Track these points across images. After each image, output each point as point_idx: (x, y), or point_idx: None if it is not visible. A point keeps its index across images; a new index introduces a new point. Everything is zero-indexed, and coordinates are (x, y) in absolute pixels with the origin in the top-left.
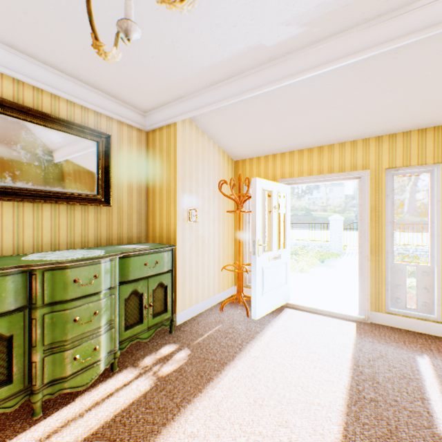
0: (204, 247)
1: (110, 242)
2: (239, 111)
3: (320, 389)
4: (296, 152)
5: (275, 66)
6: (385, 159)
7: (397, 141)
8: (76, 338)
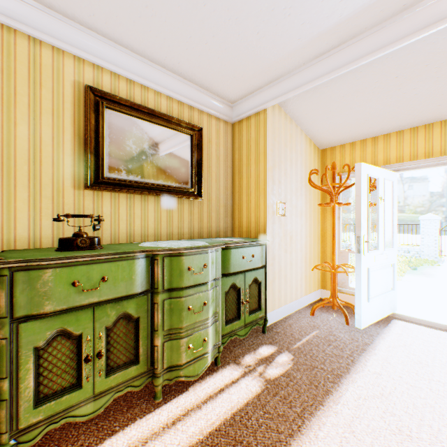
0: (291, 244)
1: (200, 235)
2: (341, 87)
3: None
4: (407, 132)
5: (409, 16)
6: None
7: None
8: (189, 327)
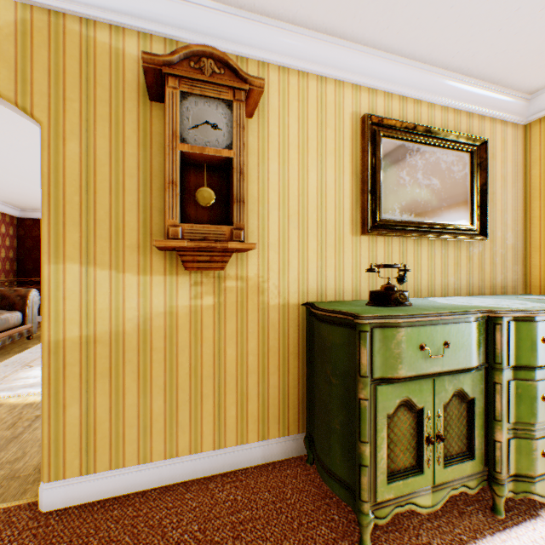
0: None
1: (480, 290)
2: None
3: None
4: None
5: None
6: None
7: None
8: (540, 425)
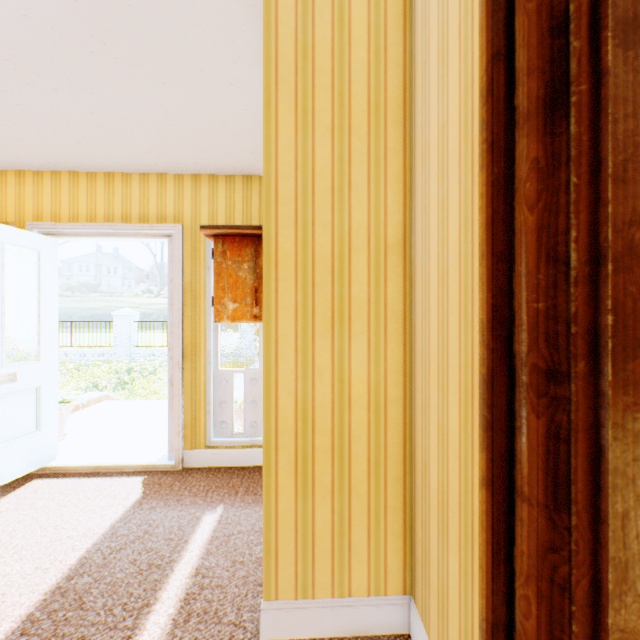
0: None
1: None
2: None
3: None
4: (67, 176)
5: None
6: (206, 211)
7: (220, 188)
8: None
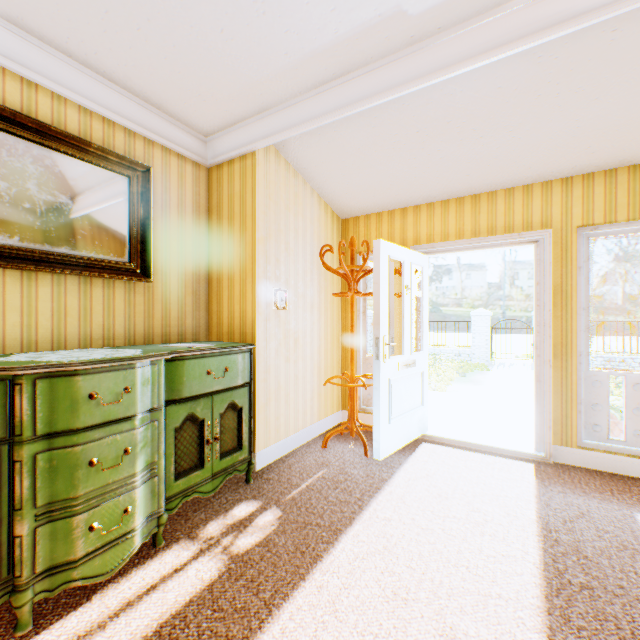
0: (297, 349)
1: (149, 339)
2: (354, 134)
3: (498, 570)
4: (438, 205)
5: (419, 52)
6: (577, 212)
7: (595, 185)
8: (93, 494)
